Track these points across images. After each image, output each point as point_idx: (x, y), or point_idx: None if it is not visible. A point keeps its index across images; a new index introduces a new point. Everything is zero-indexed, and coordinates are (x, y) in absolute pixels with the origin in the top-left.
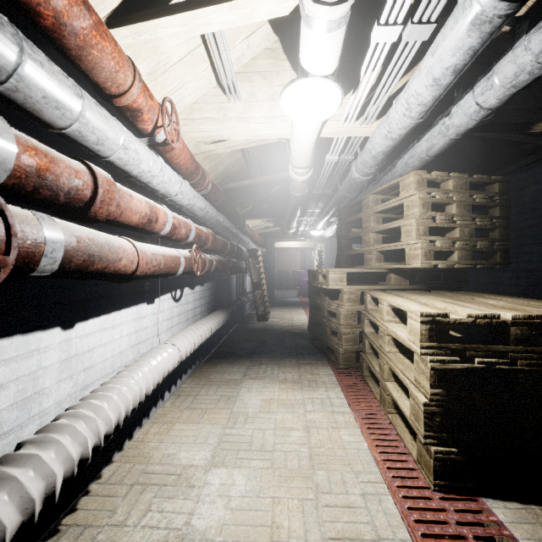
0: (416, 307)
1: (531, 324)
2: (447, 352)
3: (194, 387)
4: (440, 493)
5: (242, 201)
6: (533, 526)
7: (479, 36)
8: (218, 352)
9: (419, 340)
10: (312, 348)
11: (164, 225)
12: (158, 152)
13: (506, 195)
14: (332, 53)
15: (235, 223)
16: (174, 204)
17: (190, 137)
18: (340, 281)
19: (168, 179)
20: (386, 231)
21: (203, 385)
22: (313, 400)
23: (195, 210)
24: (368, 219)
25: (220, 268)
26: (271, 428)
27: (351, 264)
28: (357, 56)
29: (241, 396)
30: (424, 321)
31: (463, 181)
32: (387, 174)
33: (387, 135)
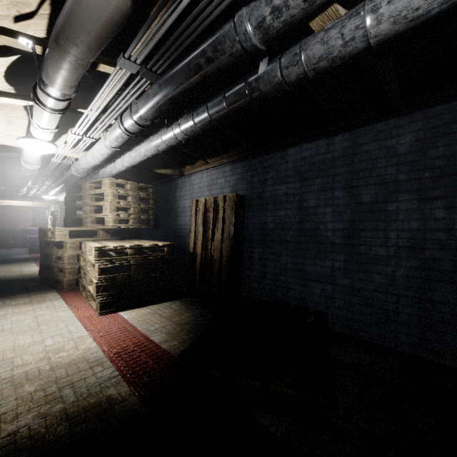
0: (96, 245)
1: (135, 248)
2: (106, 261)
3: None
4: (102, 315)
5: None
6: (131, 313)
7: (110, 151)
8: None
9: (94, 257)
10: (42, 285)
11: None
12: None
13: (155, 194)
14: (49, 136)
15: None
16: None
17: None
18: (64, 236)
19: None
20: (97, 206)
21: None
22: (41, 307)
23: None
24: (86, 198)
25: None
26: (8, 323)
27: (76, 225)
28: (70, 117)
29: None
30: (96, 250)
31: (135, 186)
32: (96, 175)
33: (87, 163)
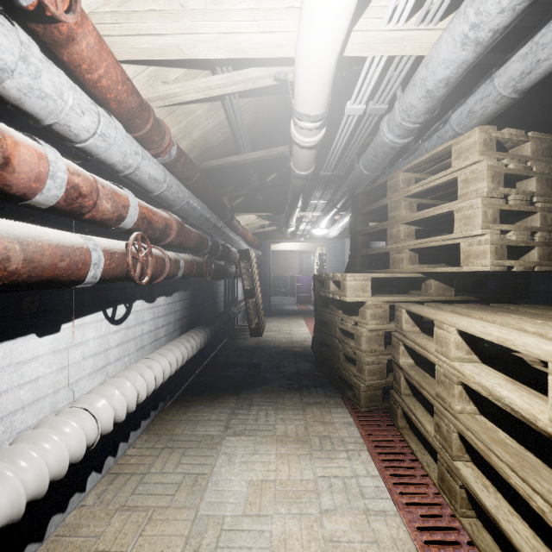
0: None
1: None
2: None
3: (145, 455)
4: None
5: (230, 190)
6: None
7: None
8: (194, 385)
9: None
10: (318, 376)
11: (42, 182)
12: (44, 47)
13: None
14: None
15: (220, 217)
16: (94, 160)
17: (128, 51)
18: (361, 290)
19: (55, 93)
20: (423, 221)
21: (161, 450)
22: (331, 483)
23: (143, 179)
24: (397, 206)
25: (196, 272)
26: None
27: (369, 267)
28: None
29: (217, 475)
30: None
31: (545, 145)
32: (430, 138)
33: (468, 34)
